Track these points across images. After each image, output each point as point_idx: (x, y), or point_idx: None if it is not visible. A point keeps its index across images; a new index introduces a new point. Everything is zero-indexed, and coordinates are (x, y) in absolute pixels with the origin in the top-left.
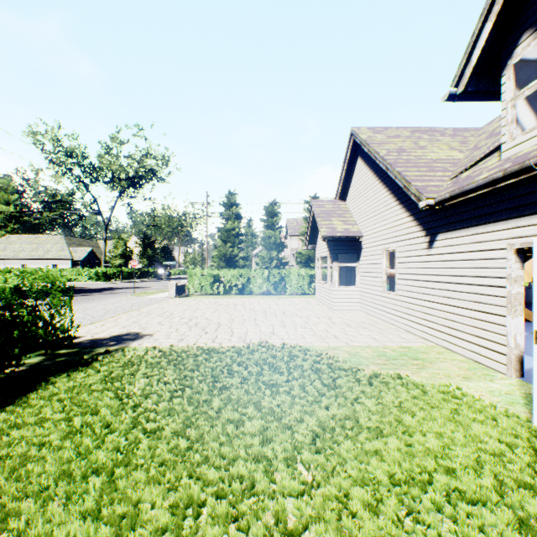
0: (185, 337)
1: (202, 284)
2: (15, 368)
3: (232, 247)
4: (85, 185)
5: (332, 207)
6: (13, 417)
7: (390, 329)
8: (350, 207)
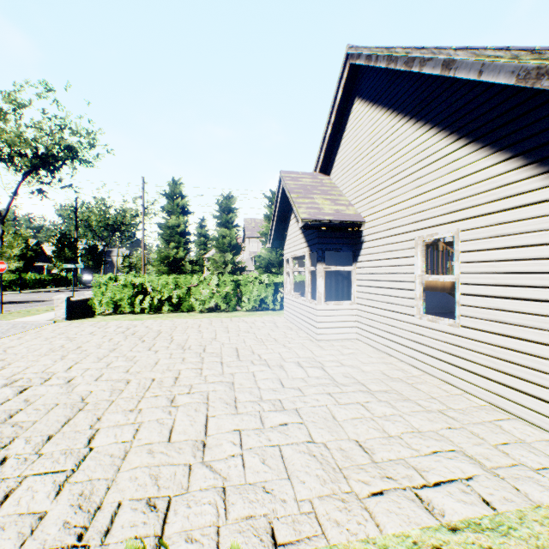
0: None
1: (116, 297)
2: None
3: (177, 249)
4: None
5: (312, 181)
6: None
7: (456, 399)
8: (338, 182)
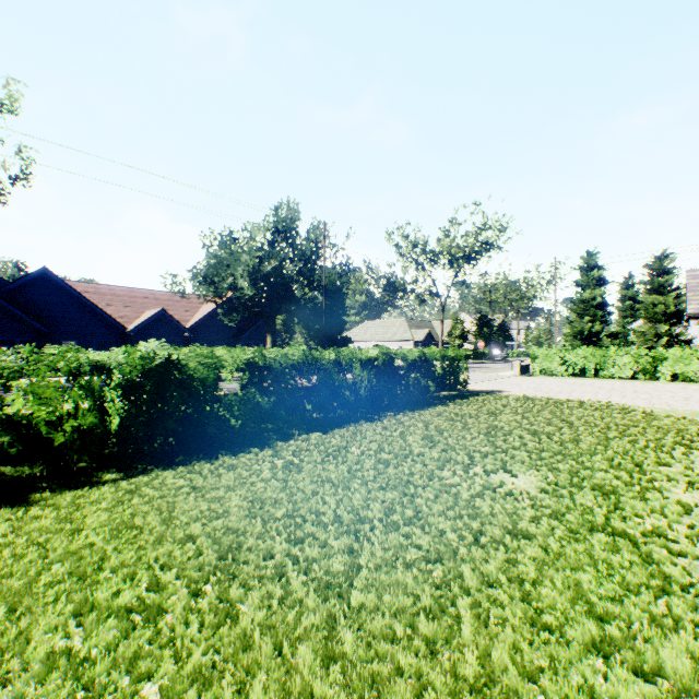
0: (531, 394)
1: (547, 364)
2: (454, 391)
3: (591, 322)
4: (425, 270)
5: None
6: (469, 401)
7: None
8: None
